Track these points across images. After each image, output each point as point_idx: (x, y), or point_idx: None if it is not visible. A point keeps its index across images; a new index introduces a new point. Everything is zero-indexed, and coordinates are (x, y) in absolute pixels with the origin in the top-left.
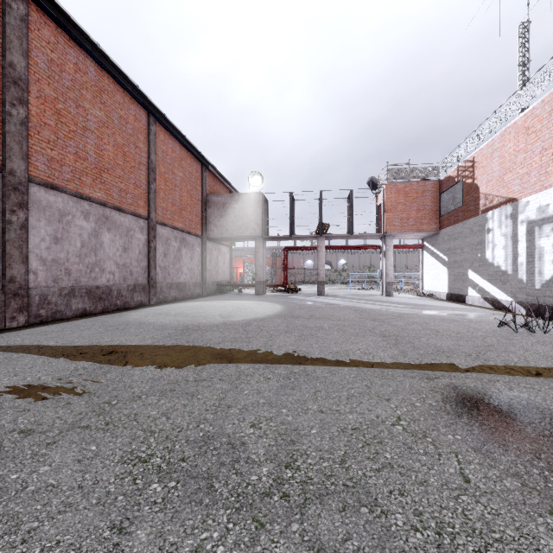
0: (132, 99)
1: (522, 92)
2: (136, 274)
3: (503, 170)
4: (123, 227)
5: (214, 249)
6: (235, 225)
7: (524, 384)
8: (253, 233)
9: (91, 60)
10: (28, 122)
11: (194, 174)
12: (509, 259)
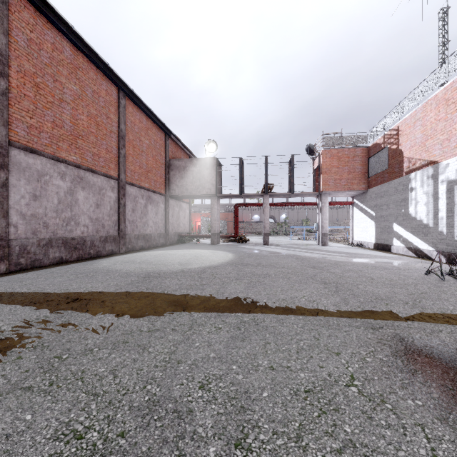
0: (104, 76)
1: (442, 68)
2: (108, 227)
3: (425, 137)
4: (96, 186)
5: (176, 205)
6: (193, 185)
7: None
8: (209, 192)
9: (67, 40)
10: (8, 93)
11: (159, 142)
12: (430, 214)
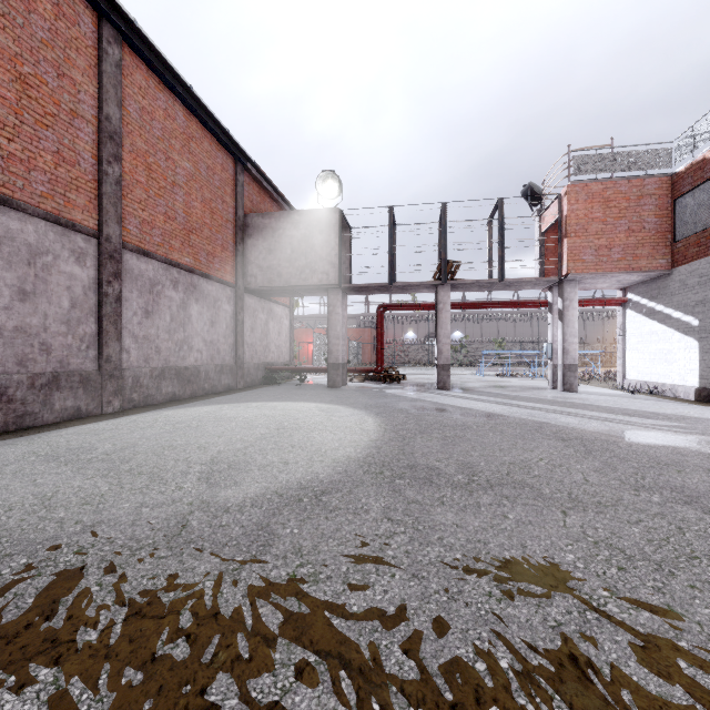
0: None
1: None
2: (63, 350)
3: None
4: (19, 244)
5: (261, 309)
6: (293, 265)
7: None
8: (324, 280)
9: None
10: None
11: (219, 174)
12: None
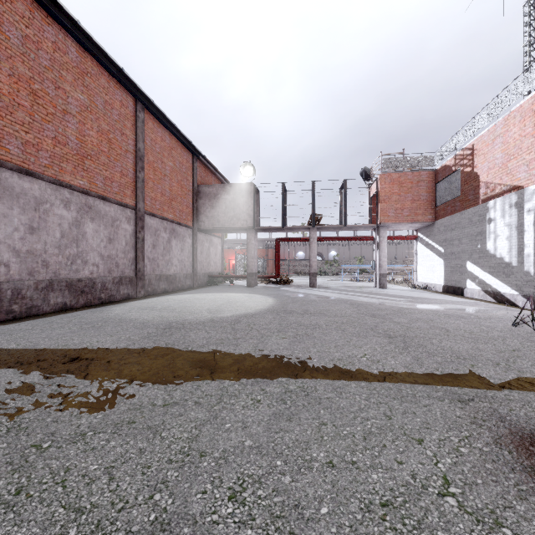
0: (118, 84)
1: (529, 72)
2: (123, 266)
3: (506, 157)
4: (109, 217)
5: (206, 240)
6: (226, 216)
7: None
8: (245, 224)
9: (72, 39)
10: None
11: (185, 165)
12: (513, 250)
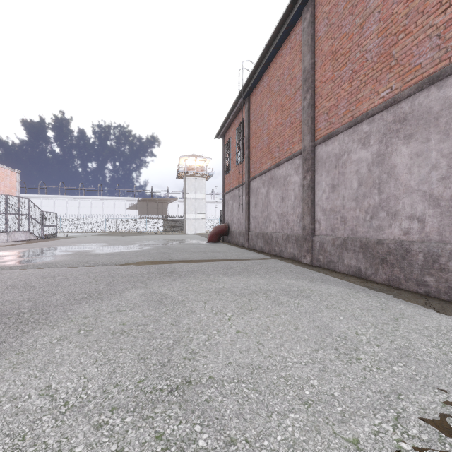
0: None
1: None
2: None
3: None
4: None
5: None
6: None
7: None
8: None
9: None
10: (313, 99)
11: None
12: None
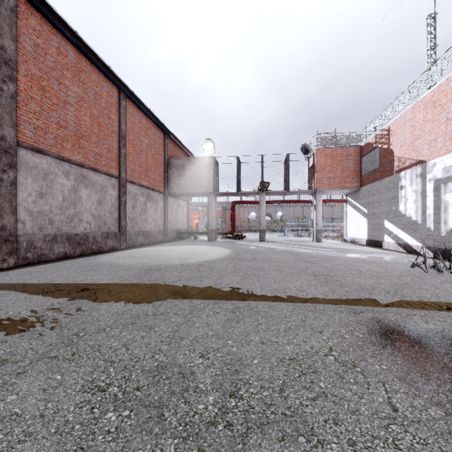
0: (106, 79)
1: (430, 71)
2: (109, 223)
3: (414, 137)
4: (98, 185)
5: (174, 203)
6: (191, 183)
7: (437, 318)
8: (206, 190)
9: (70, 45)
10: (17, 96)
11: (158, 141)
12: (419, 211)
